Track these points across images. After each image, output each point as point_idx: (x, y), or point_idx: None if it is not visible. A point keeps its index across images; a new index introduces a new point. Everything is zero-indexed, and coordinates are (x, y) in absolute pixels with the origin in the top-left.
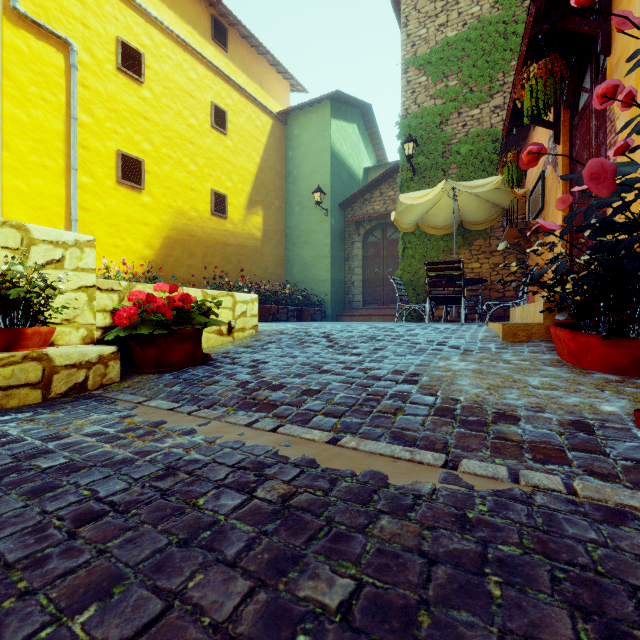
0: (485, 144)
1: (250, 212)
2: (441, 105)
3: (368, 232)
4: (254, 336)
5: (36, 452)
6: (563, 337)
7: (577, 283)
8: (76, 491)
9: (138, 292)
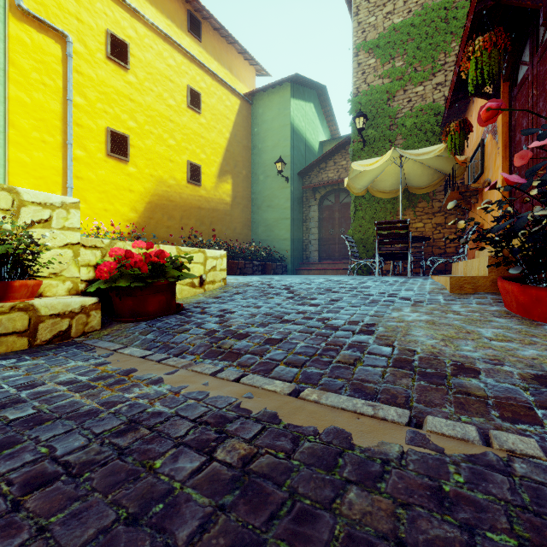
0: (428, 117)
1: (221, 180)
2: (388, 84)
3: (323, 197)
4: (223, 288)
5: (8, 401)
6: (512, 290)
7: (529, 238)
8: (34, 448)
9: (117, 248)
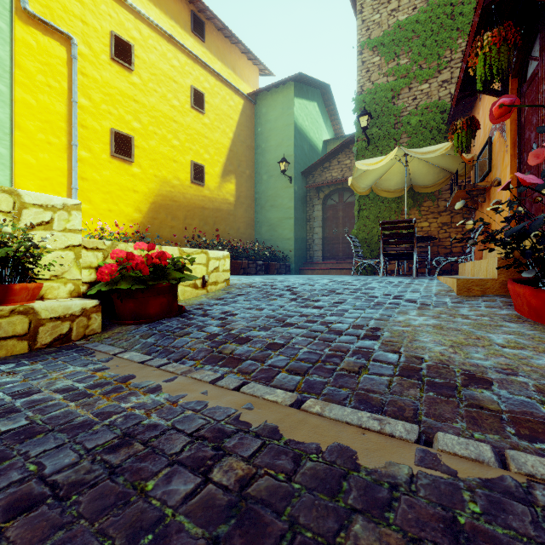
0: (433, 115)
1: (224, 180)
2: (393, 81)
3: (327, 196)
4: (225, 289)
5: (1, 411)
6: (523, 293)
7: (543, 240)
8: (23, 465)
9: (119, 250)
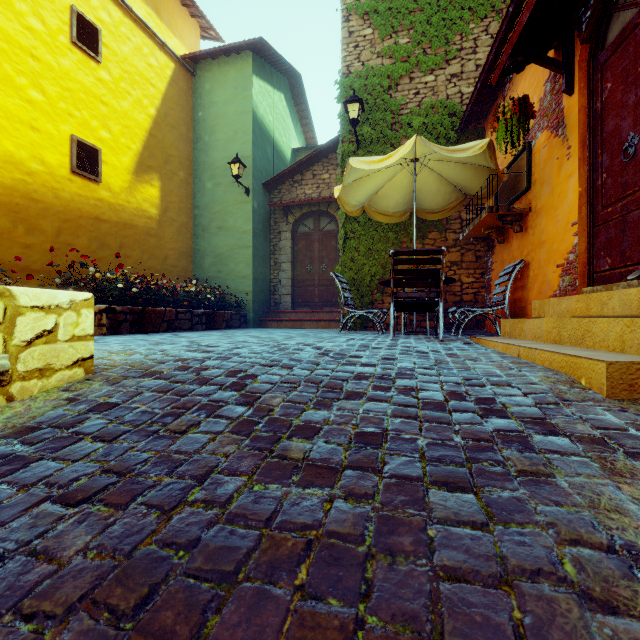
0: (441, 118)
1: (140, 179)
2: (390, 65)
3: (298, 221)
4: (75, 384)
5: None
6: None
7: None
8: None
9: None
